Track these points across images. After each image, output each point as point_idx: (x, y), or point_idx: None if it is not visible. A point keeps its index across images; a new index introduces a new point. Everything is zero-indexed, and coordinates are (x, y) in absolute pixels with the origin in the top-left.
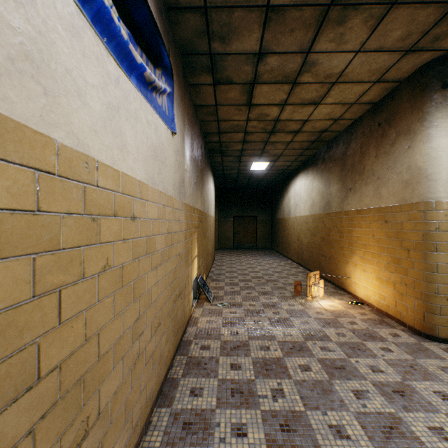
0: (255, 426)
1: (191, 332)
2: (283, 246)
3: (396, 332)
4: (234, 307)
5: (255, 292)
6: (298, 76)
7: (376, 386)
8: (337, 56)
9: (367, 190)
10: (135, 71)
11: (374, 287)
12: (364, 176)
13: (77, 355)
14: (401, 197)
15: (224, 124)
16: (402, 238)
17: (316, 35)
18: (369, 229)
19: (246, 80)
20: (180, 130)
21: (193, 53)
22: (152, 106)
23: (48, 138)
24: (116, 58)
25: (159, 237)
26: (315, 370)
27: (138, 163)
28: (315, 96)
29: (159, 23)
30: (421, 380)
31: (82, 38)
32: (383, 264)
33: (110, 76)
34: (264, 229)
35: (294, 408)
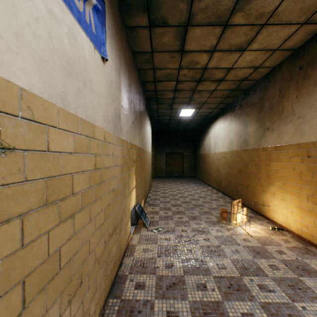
0: None
1: (127, 264)
2: (204, 176)
3: None
4: (168, 233)
5: (186, 217)
6: (231, 16)
7: None
8: None
9: (286, 129)
10: None
11: (295, 215)
12: (283, 116)
13: None
14: None
15: (159, 72)
16: None
17: None
18: (289, 163)
19: (180, 22)
20: (115, 64)
21: None
22: None
23: None
24: None
25: (79, 175)
26: None
27: (19, 59)
28: (242, 42)
29: None
30: None
31: None
32: (306, 196)
33: None
34: (189, 163)
35: None
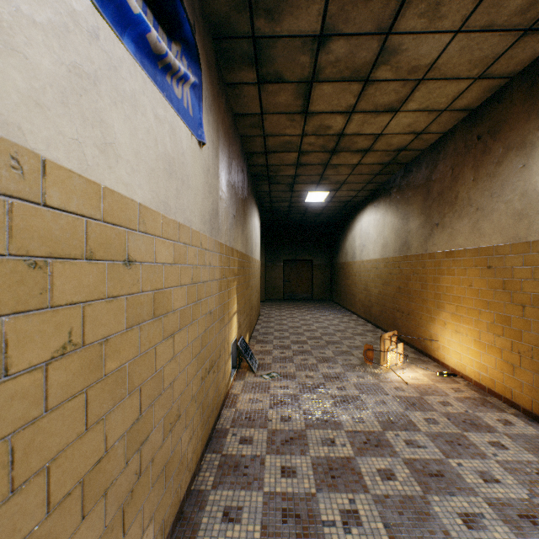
0: None
1: (227, 417)
2: (345, 298)
3: (507, 418)
4: (286, 380)
5: (313, 359)
6: (372, 70)
7: (494, 507)
8: (428, 39)
9: (461, 226)
10: (130, 27)
11: (472, 354)
12: (457, 206)
13: None
14: (512, 234)
15: (272, 140)
16: (513, 289)
17: (401, 6)
18: (465, 277)
19: (301, 77)
20: (213, 142)
21: (230, 36)
22: (164, 95)
23: None
24: None
25: (178, 290)
26: (401, 479)
27: (138, 176)
28: (393, 100)
29: None
30: None
31: None
32: (485, 324)
33: (78, 20)
34: (321, 277)
35: None
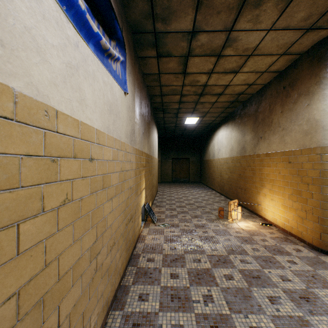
0: (191, 327)
1: (140, 247)
2: (209, 180)
3: (298, 248)
4: (173, 227)
5: (189, 216)
6: (222, 50)
7: (286, 293)
8: (253, 33)
9: (274, 138)
10: (92, 38)
11: (280, 212)
12: (272, 127)
13: (36, 280)
14: (302, 143)
15: (165, 88)
16: (302, 175)
17: (237, 16)
18: (276, 168)
19: (182, 54)
20: (131, 91)
21: (141, 32)
22: (107, 70)
23: (5, 86)
24: (75, 25)
25: (114, 175)
26: (237, 279)
27: (95, 115)
28: (235, 66)
29: (113, 5)
30: (322, 288)
31: (41, 2)
32: (287, 195)
33: (70, 40)
34: (194, 168)
35: (221, 311)
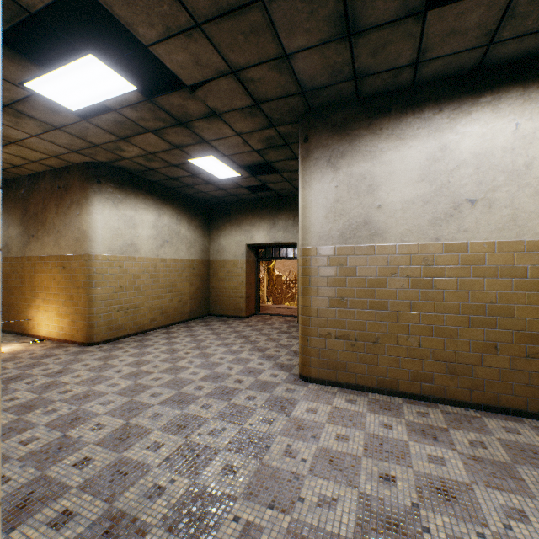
0: None
1: None
2: None
3: (70, 349)
4: None
5: None
6: None
7: (45, 375)
8: (16, 130)
9: (50, 240)
10: None
11: (56, 322)
12: (47, 226)
13: None
14: (75, 250)
15: None
16: (75, 280)
17: None
18: (52, 274)
19: None
20: None
21: None
22: None
23: None
24: None
25: None
26: None
27: None
28: None
29: None
30: (77, 363)
31: None
32: (63, 302)
33: None
34: None
35: None
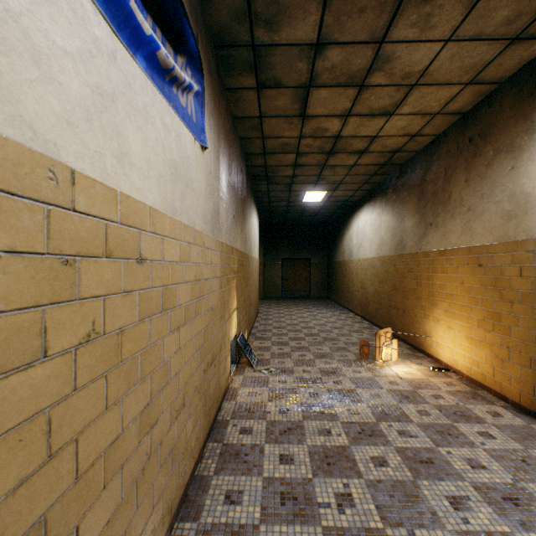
0: None
1: (228, 409)
2: (342, 296)
3: (496, 410)
4: (284, 374)
5: (310, 355)
6: (367, 76)
7: (479, 490)
8: (420, 47)
9: (453, 225)
10: (142, 47)
11: (464, 349)
12: (449, 206)
13: (31, 485)
14: (501, 234)
15: (270, 142)
16: (502, 286)
17: (394, 17)
18: (457, 275)
19: (299, 83)
20: (214, 146)
21: (230, 44)
22: (171, 105)
23: None
24: (110, 20)
25: (183, 287)
26: (393, 465)
27: (148, 182)
28: (388, 104)
29: None
30: None
31: None
32: (476, 321)
33: (100, 45)
34: (319, 275)
35: (368, 524)
